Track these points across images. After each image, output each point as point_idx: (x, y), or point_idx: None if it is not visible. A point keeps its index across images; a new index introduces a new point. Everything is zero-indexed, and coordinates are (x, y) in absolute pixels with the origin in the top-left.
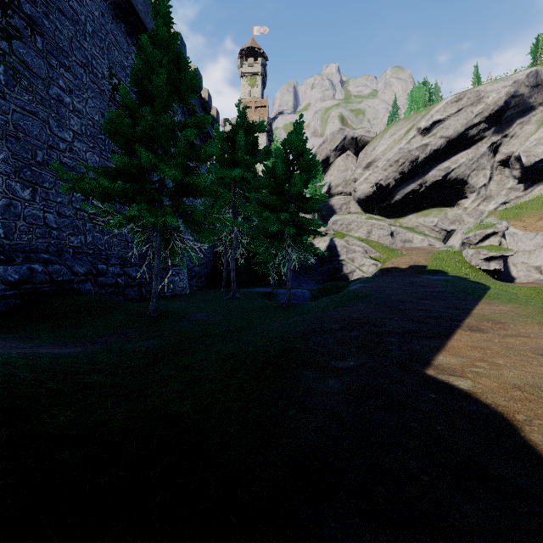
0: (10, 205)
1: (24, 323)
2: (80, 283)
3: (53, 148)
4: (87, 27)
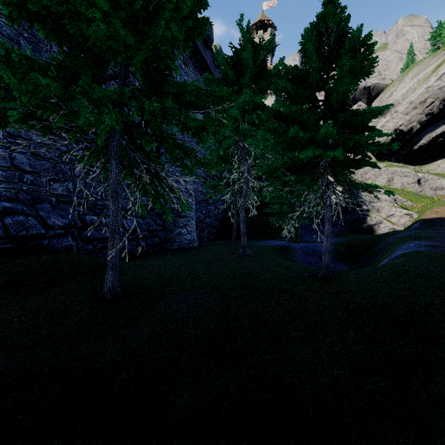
0: None
1: None
2: (55, 238)
3: None
4: None
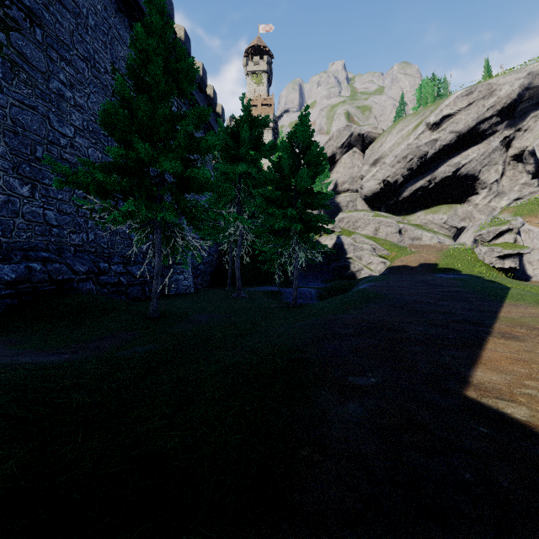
0: (8, 202)
1: (18, 325)
2: (80, 282)
3: (54, 143)
4: (89, 20)
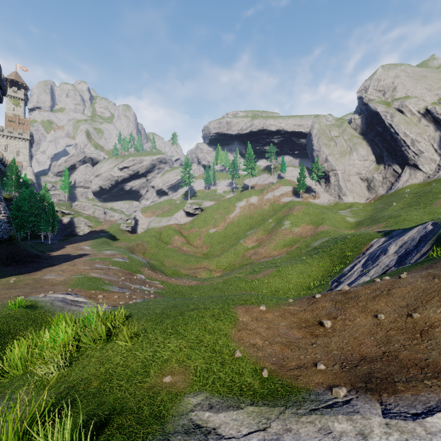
0: None
1: None
2: None
3: None
4: None
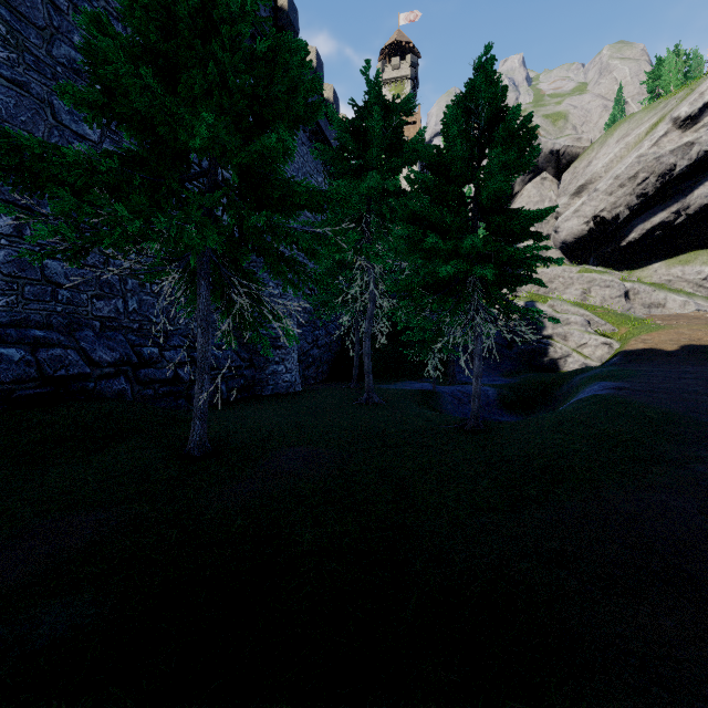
0: None
1: None
2: (103, 380)
3: None
4: None
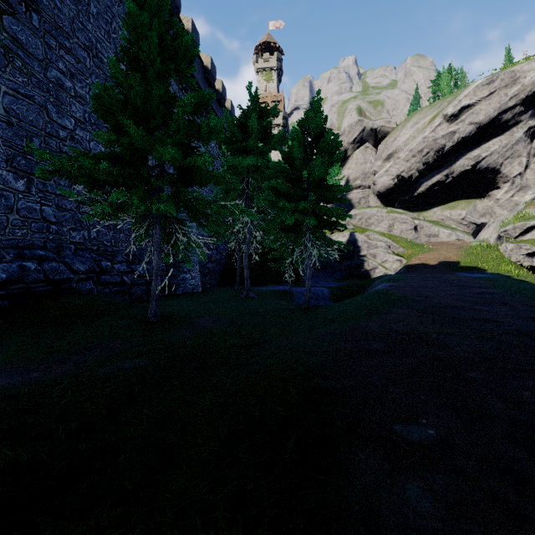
0: (1, 197)
1: (3, 330)
2: (80, 282)
3: (52, 135)
4: (91, 8)
